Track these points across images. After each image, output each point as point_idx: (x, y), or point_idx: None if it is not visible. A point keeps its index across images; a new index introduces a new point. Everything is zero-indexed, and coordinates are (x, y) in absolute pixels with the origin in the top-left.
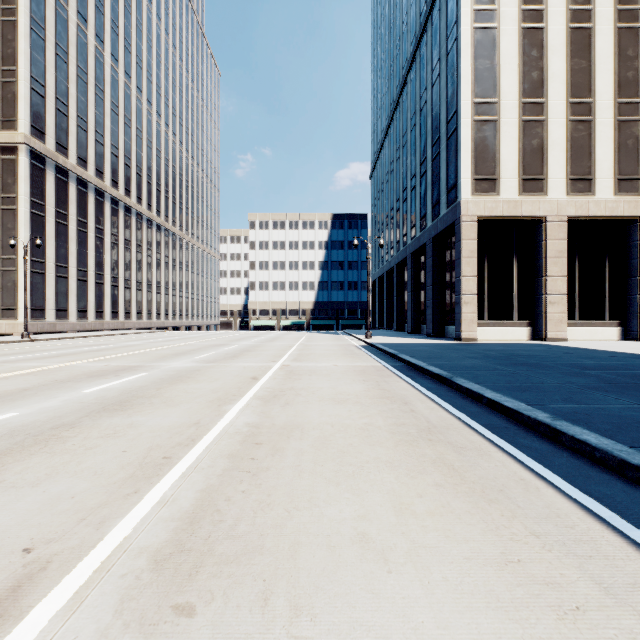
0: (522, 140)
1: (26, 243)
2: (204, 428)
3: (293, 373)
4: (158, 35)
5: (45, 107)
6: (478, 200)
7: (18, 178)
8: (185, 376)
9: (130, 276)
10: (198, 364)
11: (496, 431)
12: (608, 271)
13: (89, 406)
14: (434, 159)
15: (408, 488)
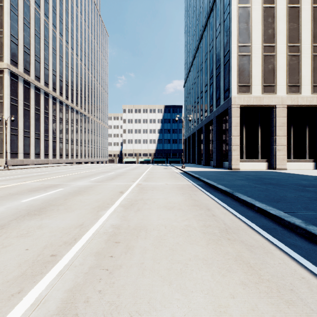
0: (263, 65)
1: (8, 119)
2: (85, 229)
3: (143, 189)
4: (77, 15)
5: (18, 50)
6: (240, 96)
7: (4, 86)
8: (83, 191)
9: (62, 136)
10: (92, 183)
11: (269, 231)
12: (308, 133)
13: (20, 212)
14: (217, 76)
15: (222, 287)
